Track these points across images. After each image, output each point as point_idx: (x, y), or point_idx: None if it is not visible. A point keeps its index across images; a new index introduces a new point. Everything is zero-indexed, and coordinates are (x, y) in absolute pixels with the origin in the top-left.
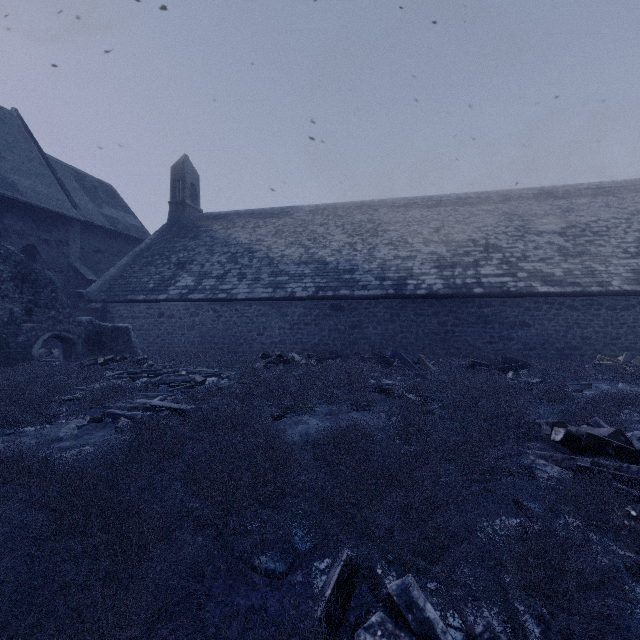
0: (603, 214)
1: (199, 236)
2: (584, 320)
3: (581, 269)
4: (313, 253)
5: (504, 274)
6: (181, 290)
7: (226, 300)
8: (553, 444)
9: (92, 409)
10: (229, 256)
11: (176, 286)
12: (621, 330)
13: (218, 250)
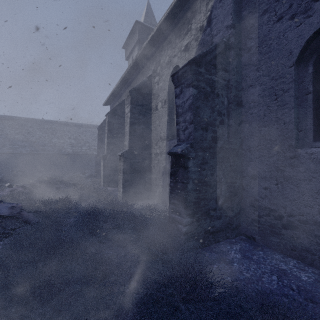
0: None
1: None
2: None
3: None
4: (28, 138)
5: (88, 149)
6: None
7: None
8: None
9: None
10: None
11: None
12: None
13: None
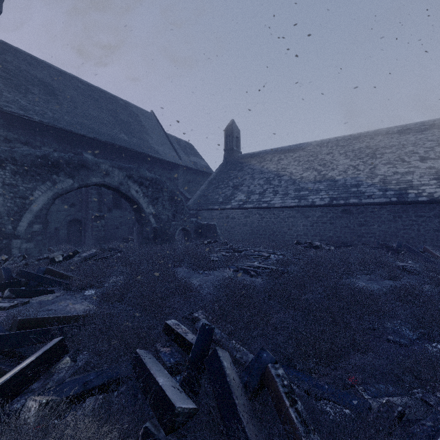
0: None
1: (243, 169)
2: None
3: None
4: (324, 174)
5: None
6: (238, 202)
7: (267, 208)
8: None
9: (230, 265)
10: (265, 180)
11: (235, 200)
12: None
13: (257, 176)
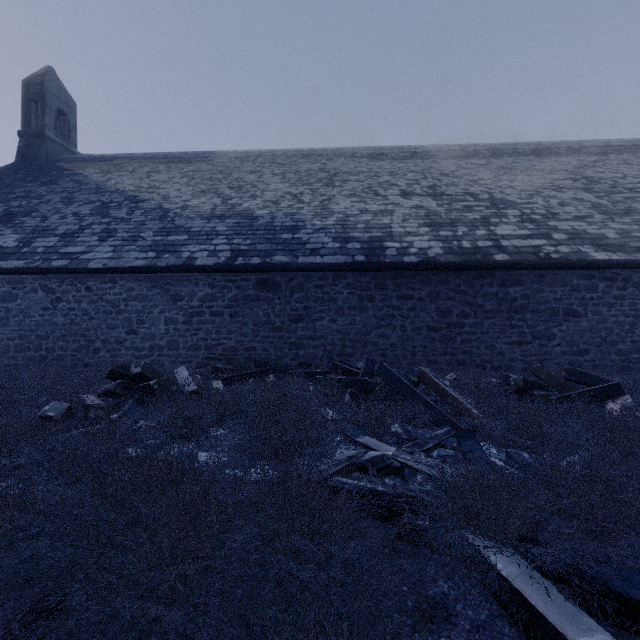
0: (627, 171)
1: (58, 180)
2: None
3: None
4: (234, 204)
5: (533, 235)
6: None
7: (67, 271)
8: None
9: None
10: (96, 206)
11: None
12: None
13: (81, 198)
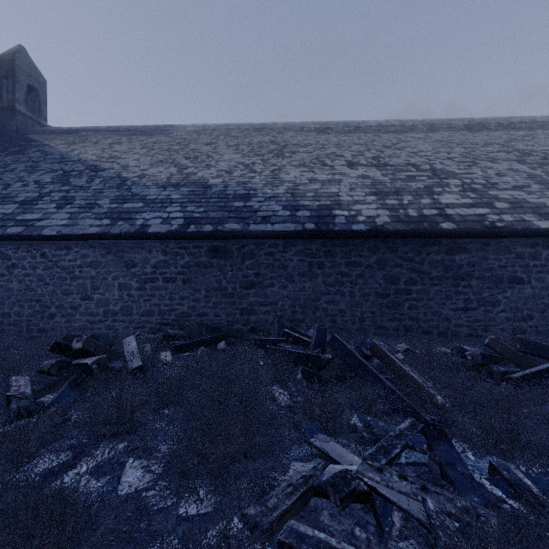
0: None
1: (25, 150)
2: None
3: None
4: (190, 173)
5: (476, 204)
6: None
7: (21, 238)
8: None
9: None
10: (58, 174)
11: None
12: None
13: (44, 167)
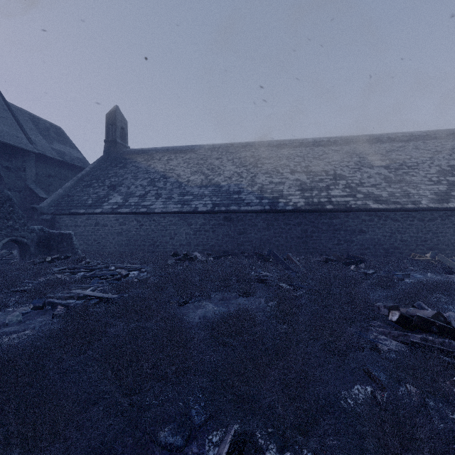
0: (414, 154)
1: (127, 166)
2: (402, 228)
3: (400, 192)
4: (211, 179)
5: (347, 195)
6: (112, 206)
7: (146, 213)
8: (389, 322)
9: (35, 299)
10: (149, 181)
11: (109, 203)
12: (428, 235)
13: (141, 176)
